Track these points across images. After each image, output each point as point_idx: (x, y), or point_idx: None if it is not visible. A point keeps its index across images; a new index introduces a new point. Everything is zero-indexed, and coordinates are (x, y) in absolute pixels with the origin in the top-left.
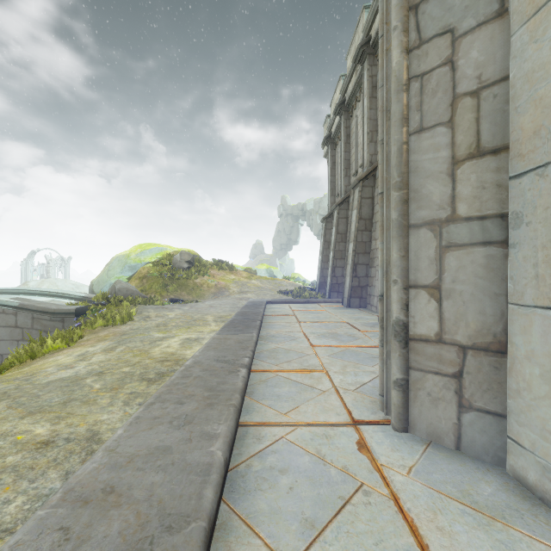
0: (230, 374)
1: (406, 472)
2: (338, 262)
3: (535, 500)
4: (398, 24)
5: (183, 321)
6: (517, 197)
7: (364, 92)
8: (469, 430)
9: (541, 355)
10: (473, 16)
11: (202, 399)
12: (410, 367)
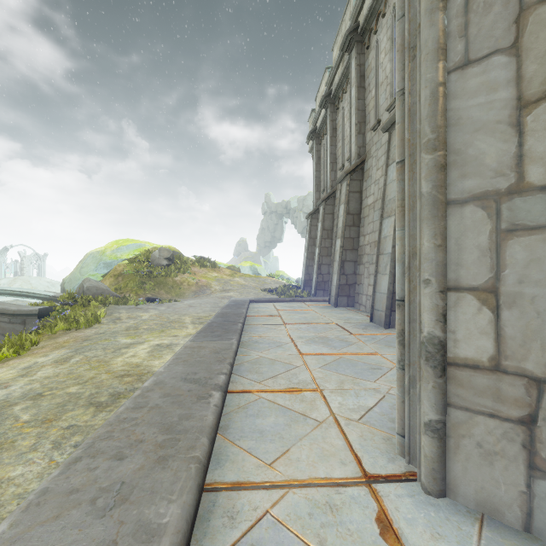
0: (198, 402)
1: None
2: (324, 259)
3: None
4: None
5: (157, 323)
6: None
7: (352, 82)
8: None
9: None
10: None
11: (153, 449)
12: (448, 403)
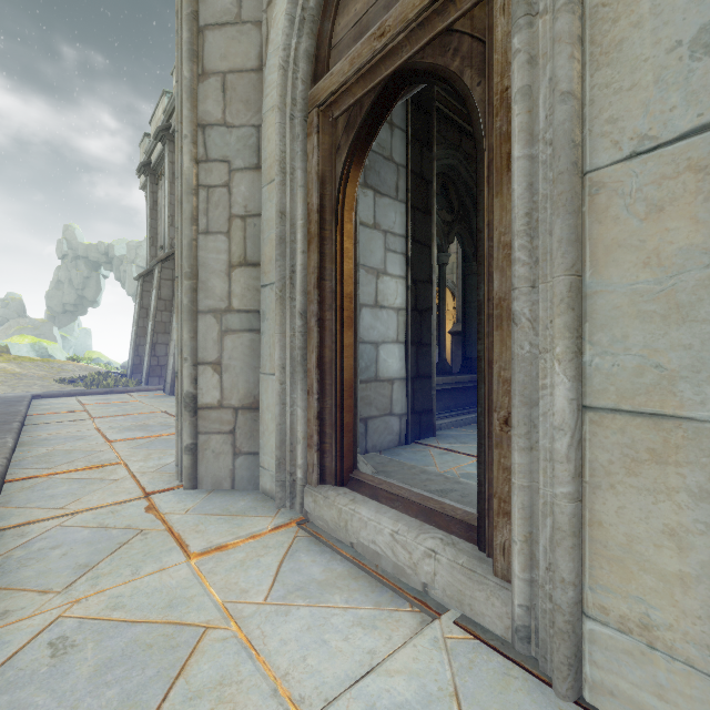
0: None
1: (185, 511)
2: (161, 337)
3: (269, 500)
4: (188, 134)
5: None
6: (264, 301)
7: None
8: (240, 470)
9: (272, 405)
10: (242, 160)
11: None
12: (199, 432)
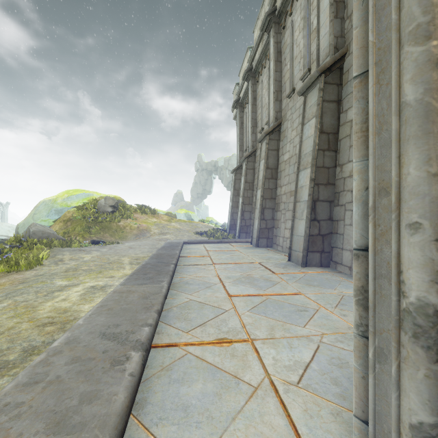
0: (111, 370)
1: None
2: (247, 207)
3: None
4: None
5: (97, 264)
6: None
7: (270, 57)
8: None
9: None
10: None
11: None
12: None
